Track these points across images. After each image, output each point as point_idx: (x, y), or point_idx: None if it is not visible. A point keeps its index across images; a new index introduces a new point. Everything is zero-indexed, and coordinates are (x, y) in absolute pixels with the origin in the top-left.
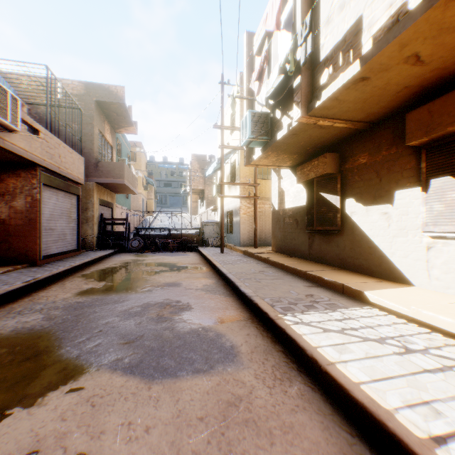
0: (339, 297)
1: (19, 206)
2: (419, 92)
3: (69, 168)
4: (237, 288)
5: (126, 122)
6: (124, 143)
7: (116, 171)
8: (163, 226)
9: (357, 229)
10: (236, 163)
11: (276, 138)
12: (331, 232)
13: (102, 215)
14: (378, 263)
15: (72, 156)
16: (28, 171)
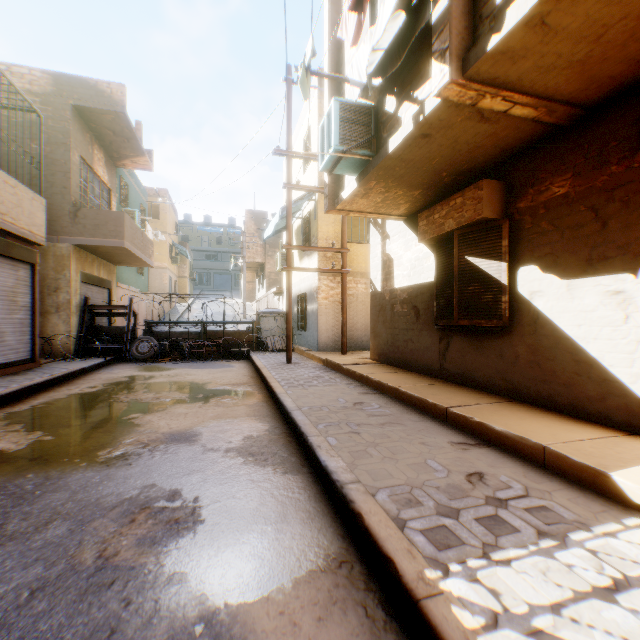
0: (543, 481)
1: None
2: None
3: (8, 214)
4: (311, 452)
5: (133, 149)
6: (135, 188)
7: (111, 226)
8: (200, 318)
9: (546, 324)
10: (311, 217)
11: (387, 148)
12: (486, 330)
13: (87, 299)
14: (598, 394)
15: (15, 191)
16: None
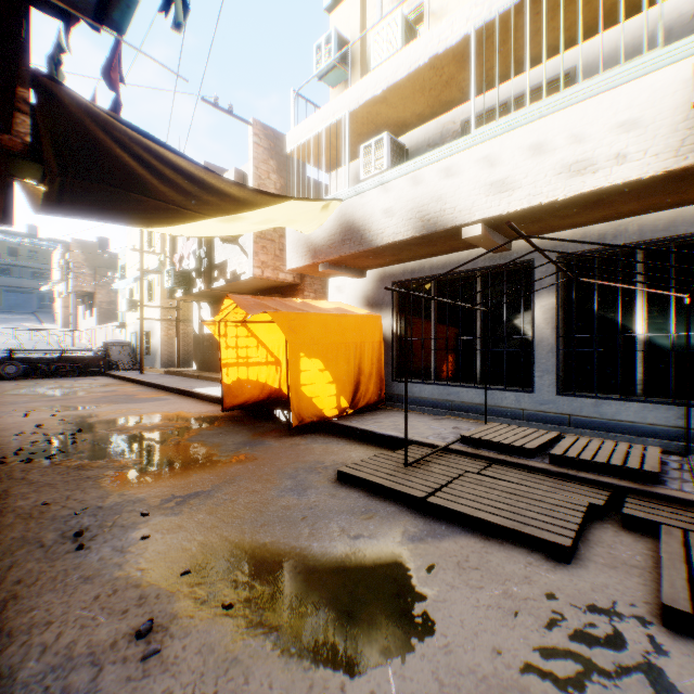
0: None
1: None
2: (258, 290)
3: None
4: (165, 387)
5: None
6: None
7: None
8: (17, 346)
9: None
10: (156, 283)
11: (192, 291)
12: None
13: None
14: None
15: None
16: None
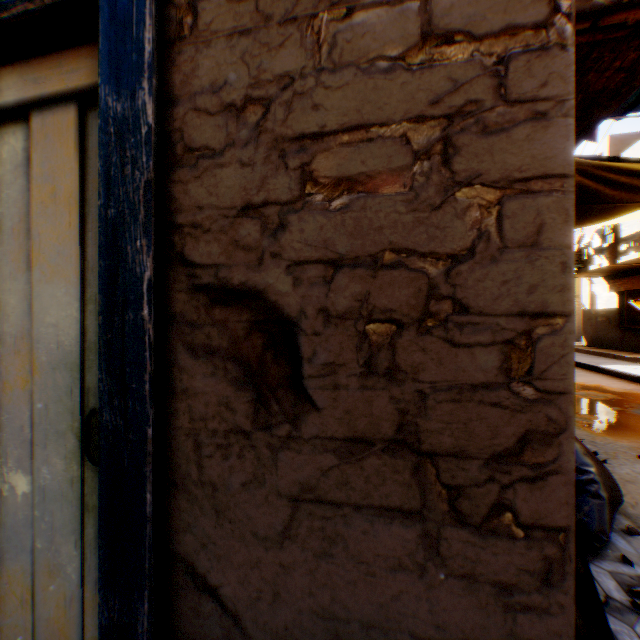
0: (632, 363)
1: None
2: None
3: None
4: None
5: None
6: None
7: None
8: None
9: None
10: None
11: (588, 268)
12: (637, 329)
13: None
14: None
15: None
16: None
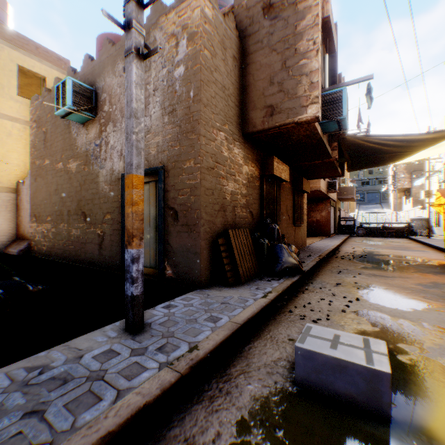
0: None
1: (323, 214)
2: None
3: (334, 196)
4: (432, 246)
5: None
6: None
7: (349, 191)
8: (367, 221)
9: None
10: None
11: None
12: None
13: (338, 215)
14: None
15: None
16: (326, 201)
